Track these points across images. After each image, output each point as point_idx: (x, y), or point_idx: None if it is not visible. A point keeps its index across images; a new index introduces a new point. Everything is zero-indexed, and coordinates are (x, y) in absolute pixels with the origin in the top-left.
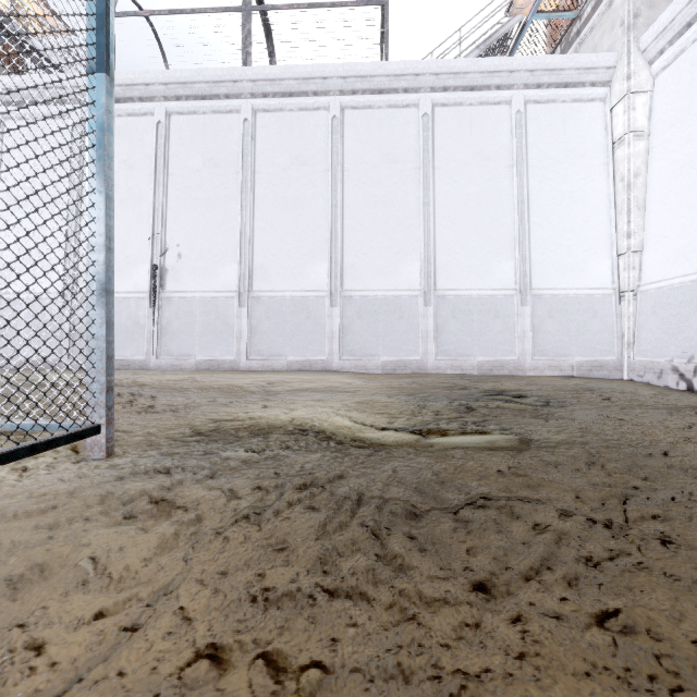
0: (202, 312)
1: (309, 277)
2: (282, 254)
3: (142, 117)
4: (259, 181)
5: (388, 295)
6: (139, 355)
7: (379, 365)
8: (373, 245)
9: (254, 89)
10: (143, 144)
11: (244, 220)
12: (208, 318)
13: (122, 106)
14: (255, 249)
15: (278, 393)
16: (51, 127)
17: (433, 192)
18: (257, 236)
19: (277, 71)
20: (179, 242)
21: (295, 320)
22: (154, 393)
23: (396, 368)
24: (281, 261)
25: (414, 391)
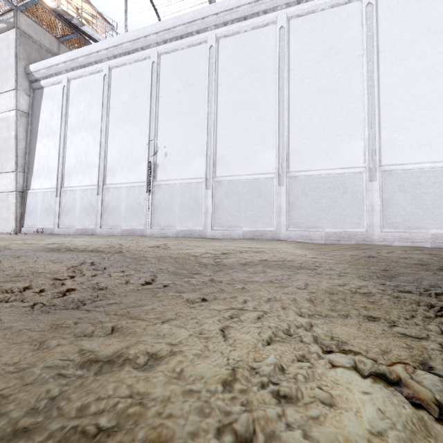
0: (180, 194)
1: (260, 162)
2: (238, 146)
3: (143, 61)
4: (221, 91)
5: (331, 173)
6: (140, 226)
7: (323, 236)
8: (316, 130)
9: (217, 21)
10: (143, 79)
11: (209, 123)
12: (184, 199)
13: (131, 56)
14: (217, 144)
15: (228, 268)
16: (93, 80)
17: (378, 74)
18: (219, 134)
19: (234, 1)
20: (165, 144)
21: (248, 198)
22: (111, 264)
23: (340, 239)
24: (237, 152)
25: (386, 271)
